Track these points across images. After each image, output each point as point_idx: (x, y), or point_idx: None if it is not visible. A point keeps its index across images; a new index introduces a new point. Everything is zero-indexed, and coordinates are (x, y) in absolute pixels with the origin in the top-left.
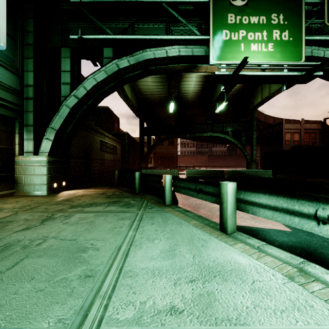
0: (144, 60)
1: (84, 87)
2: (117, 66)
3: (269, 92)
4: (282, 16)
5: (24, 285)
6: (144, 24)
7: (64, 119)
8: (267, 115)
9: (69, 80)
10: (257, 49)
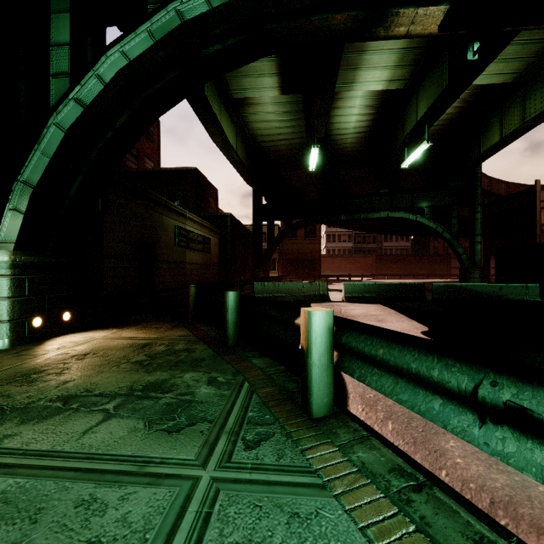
0: None
1: (99, 76)
2: (179, 17)
3: (522, 118)
4: None
5: None
6: None
7: (51, 159)
8: (493, 178)
9: (68, 67)
10: None
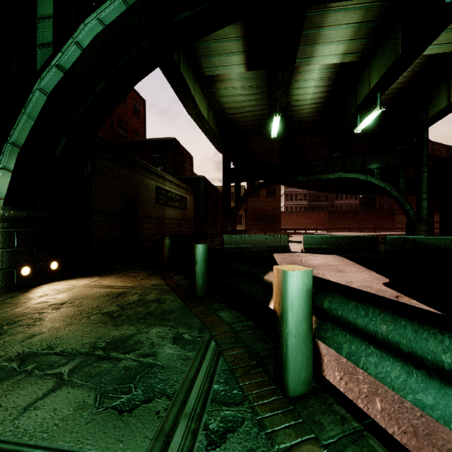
0: None
1: (78, 43)
2: None
3: None
4: None
5: None
6: None
7: (36, 121)
8: (435, 143)
9: (52, 38)
10: None
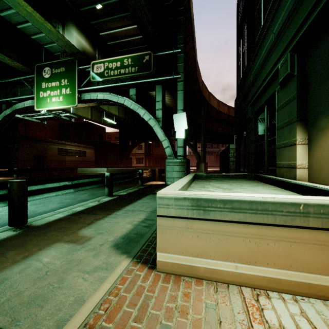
0: (16, 110)
1: None
2: (5, 114)
3: None
4: (66, 80)
5: None
6: (23, 88)
7: None
8: None
9: None
10: (55, 100)
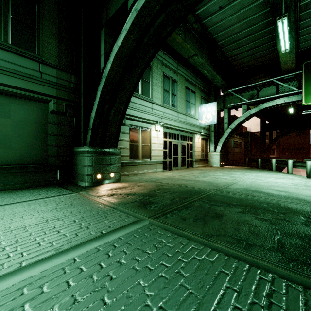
0: (263, 108)
1: (234, 124)
2: (249, 113)
3: None
4: None
5: (241, 172)
6: (263, 89)
7: (225, 137)
8: None
9: (227, 122)
10: None
